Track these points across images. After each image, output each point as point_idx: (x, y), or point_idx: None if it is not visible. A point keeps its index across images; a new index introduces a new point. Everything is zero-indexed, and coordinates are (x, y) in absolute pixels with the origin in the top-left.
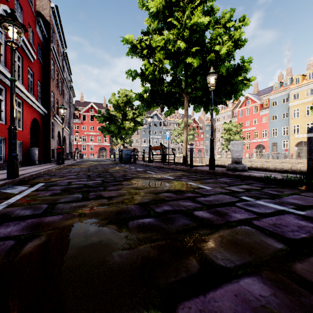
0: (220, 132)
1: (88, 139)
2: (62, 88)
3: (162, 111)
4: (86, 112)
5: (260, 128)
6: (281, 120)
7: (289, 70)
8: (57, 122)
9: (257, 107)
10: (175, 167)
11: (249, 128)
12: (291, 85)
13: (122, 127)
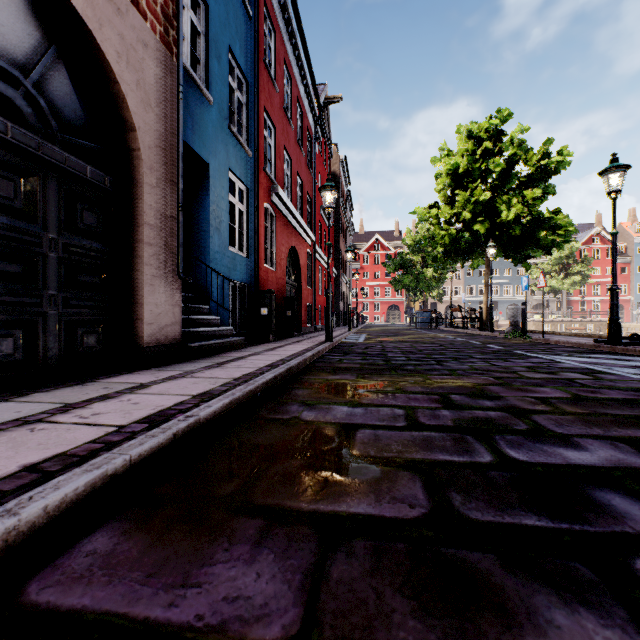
0: None
1: (371, 293)
2: (346, 235)
3: (462, 267)
4: (368, 251)
5: None
6: None
7: None
8: (343, 281)
9: None
10: (468, 331)
11: None
12: None
13: (421, 277)
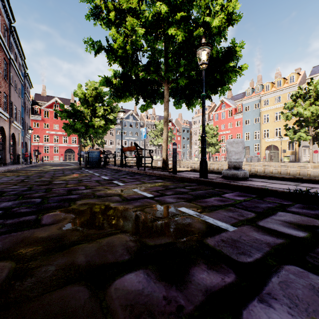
0: (197, 135)
1: (52, 139)
2: (9, 72)
3: (136, 103)
4: (48, 108)
5: (234, 132)
6: (253, 125)
7: (259, 77)
8: None
9: (231, 112)
10: (153, 173)
11: (224, 131)
12: (261, 92)
13: (90, 125)
